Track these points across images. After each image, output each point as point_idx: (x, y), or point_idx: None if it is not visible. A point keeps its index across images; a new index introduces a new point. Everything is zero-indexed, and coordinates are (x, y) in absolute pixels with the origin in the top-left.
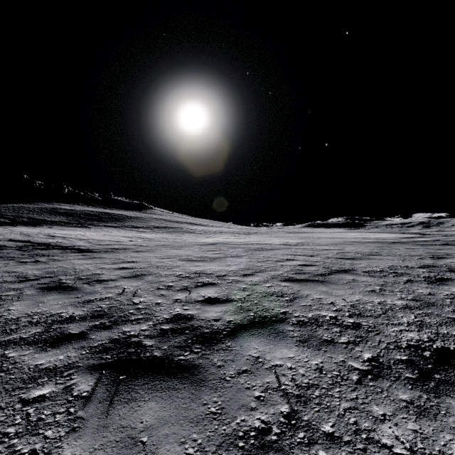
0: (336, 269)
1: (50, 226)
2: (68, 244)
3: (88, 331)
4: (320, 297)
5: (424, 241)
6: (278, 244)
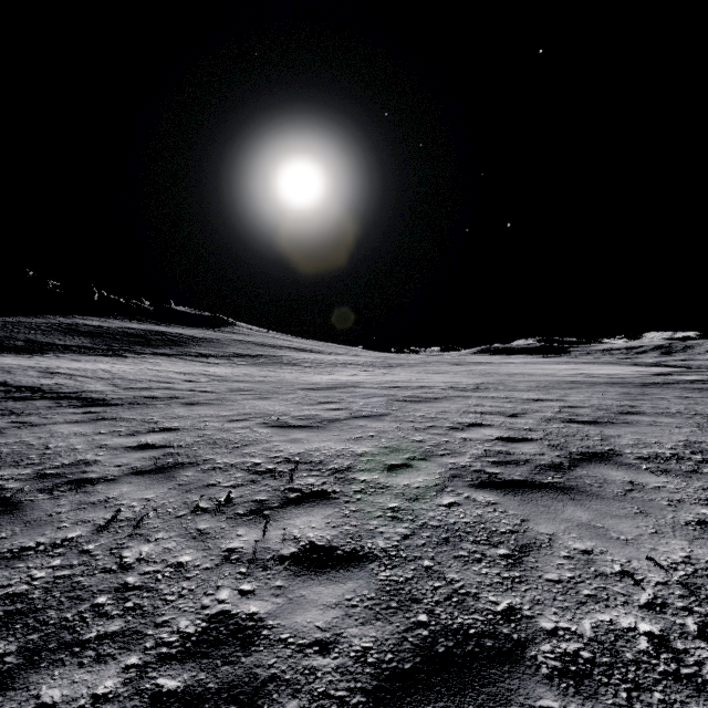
0: (579, 450)
1: (60, 354)
2: (74, 388)
3: None
4: (586, 547)
5: (695, 381)
6: (443, 387)
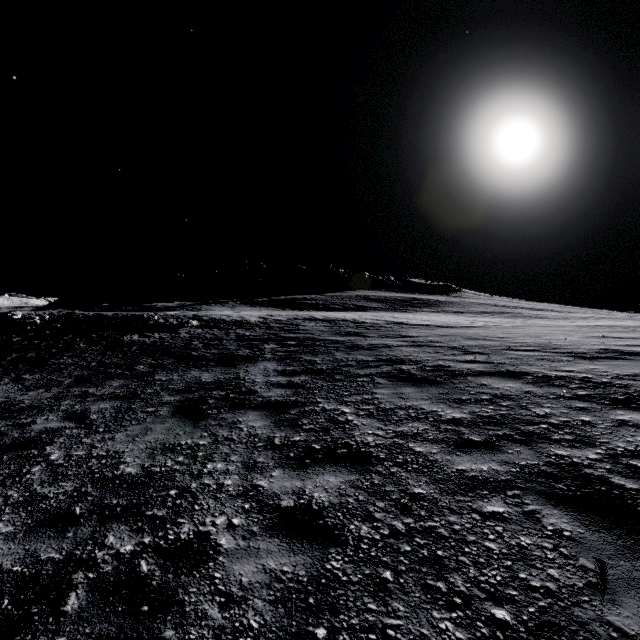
0: None
1: (375, 311)
2: (418, 323)
3: (538, 349)
4: None
5: None
6: None
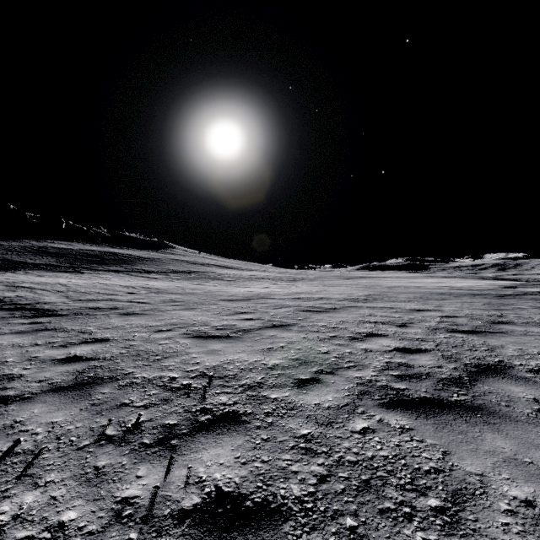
0: (472, 362)
1: (29, 271)
2: (31, 299)
3: None
4: (526, 495)
5: (539, 293)
6: (339, 298)
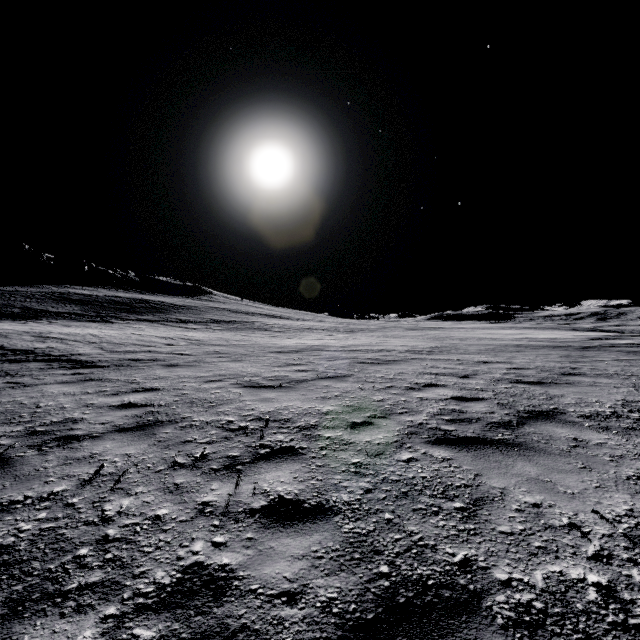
0: (526, 408)
1: (53, 320)
2: (64, 351)
3: None
4: (536, 501)
5: (629, 345)
6: (401, 350)
